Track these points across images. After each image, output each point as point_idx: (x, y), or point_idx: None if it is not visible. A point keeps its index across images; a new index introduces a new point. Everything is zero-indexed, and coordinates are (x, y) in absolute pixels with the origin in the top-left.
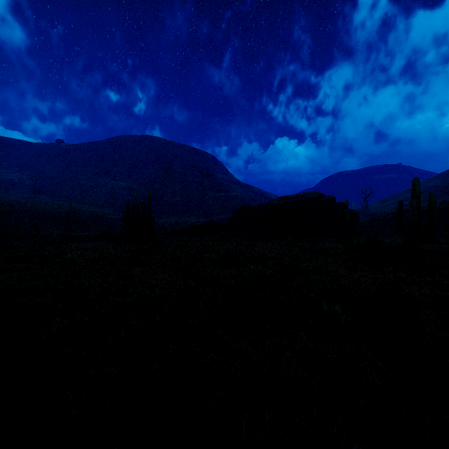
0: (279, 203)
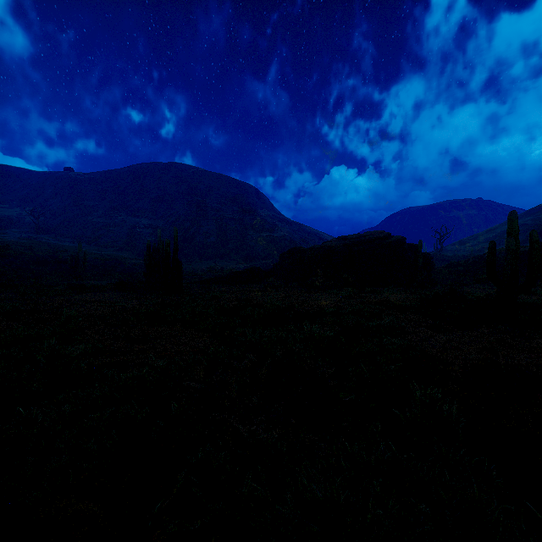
0: (336, 244)
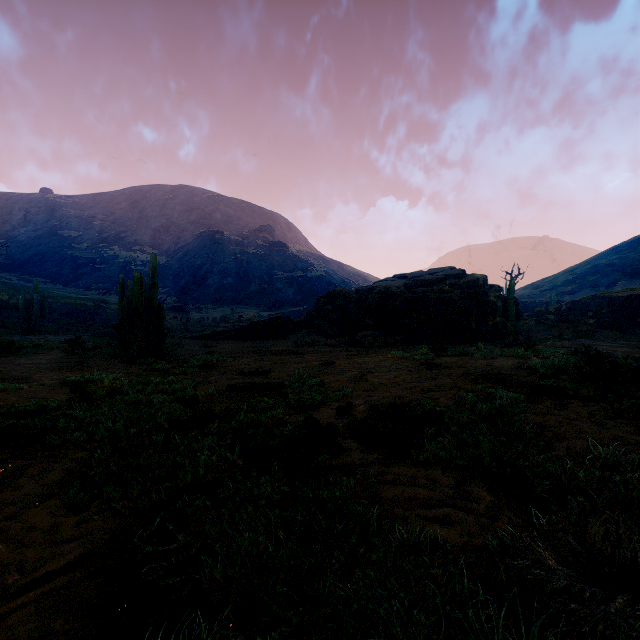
0: (395, 284)
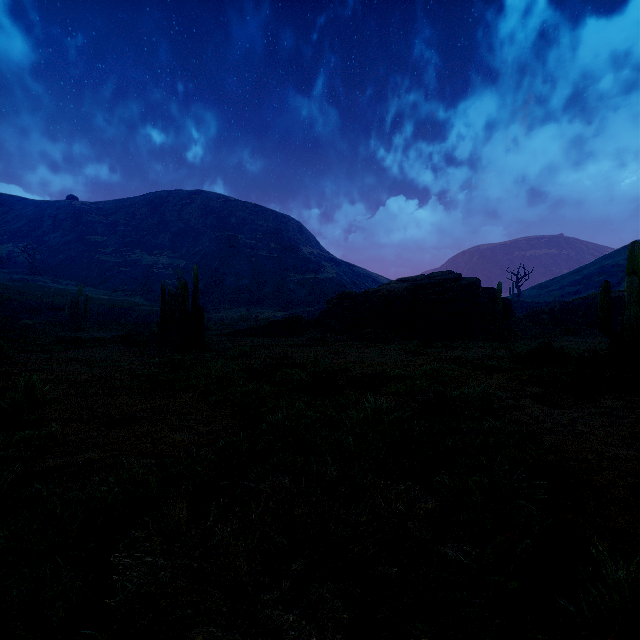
0: (396, 287)
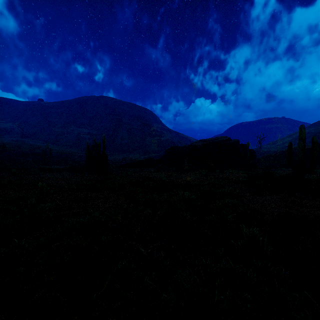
0: (198, 144)
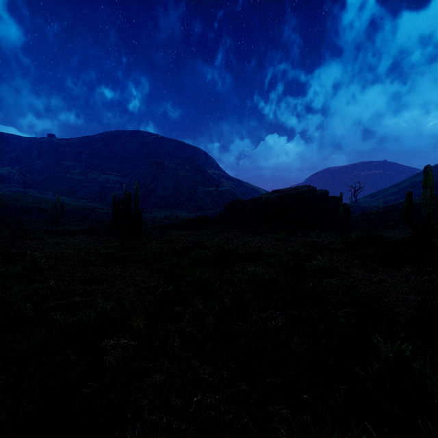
0: (271, 196)
